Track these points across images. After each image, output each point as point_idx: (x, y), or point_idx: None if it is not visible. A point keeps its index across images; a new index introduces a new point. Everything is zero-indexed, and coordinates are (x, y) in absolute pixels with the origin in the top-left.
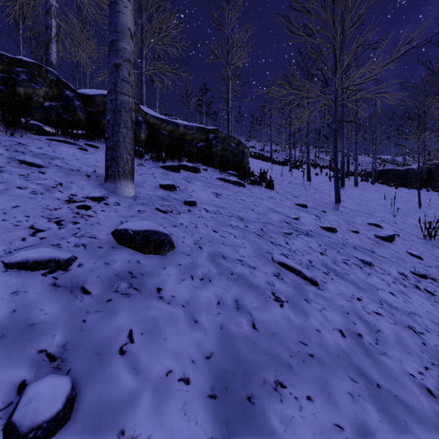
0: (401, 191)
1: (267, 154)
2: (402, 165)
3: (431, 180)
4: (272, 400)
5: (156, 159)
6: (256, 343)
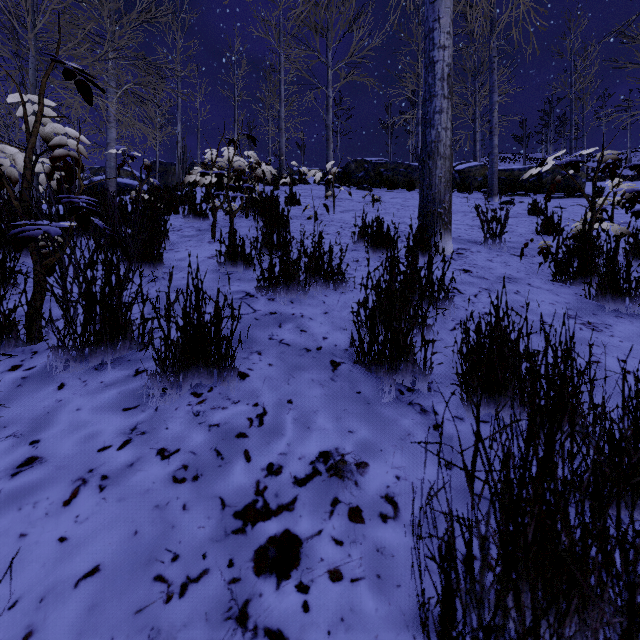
0: None
1: None
2: None
3: None
4: None
5: (501, 193)
6: None
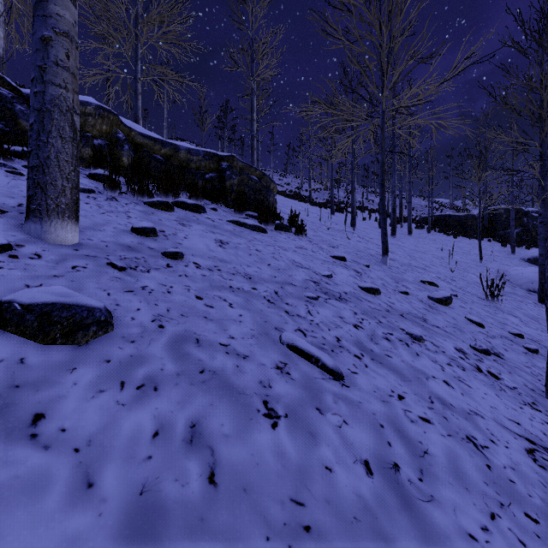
0: (460, 240)
1: (306, 193)
2: (462, 211)
3: (493, 229)
4: None
5: (139, 192)
6: (204, 520)
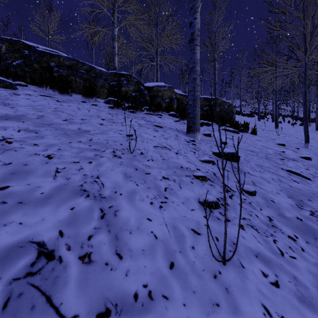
0: None
1: (236, 109)
2: None
3: None
4: (309, 202)
5: None
6: (295, 190)
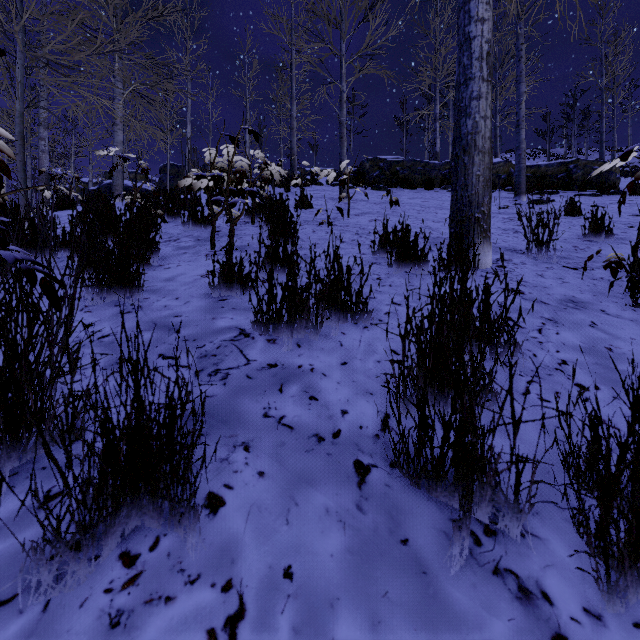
0: None
1: None
2: None
3: None
4: None
5: (527, 191)
6: None
